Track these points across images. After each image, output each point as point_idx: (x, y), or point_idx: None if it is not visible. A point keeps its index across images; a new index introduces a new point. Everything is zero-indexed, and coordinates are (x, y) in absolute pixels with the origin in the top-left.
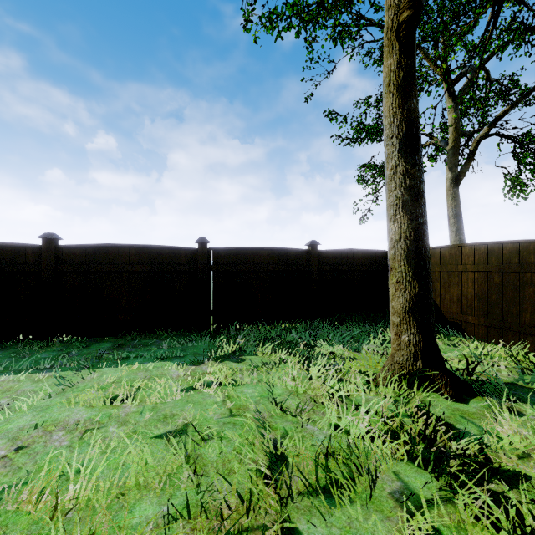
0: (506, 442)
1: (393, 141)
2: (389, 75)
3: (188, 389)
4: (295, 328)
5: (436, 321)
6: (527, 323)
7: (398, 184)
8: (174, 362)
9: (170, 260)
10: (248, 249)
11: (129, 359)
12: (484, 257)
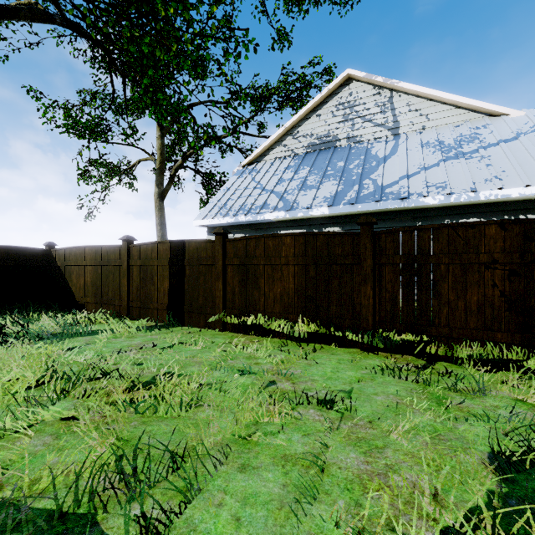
0: None
1: None
2: None
3: None
4: None
5: (73, 305)
6: (110, 297)
7: None
8: None
9: None
10: None
11: None
12: (95, 255)
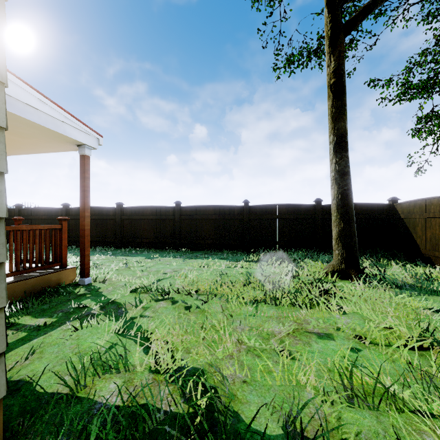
0: (347, 289)
1: (330, 146)
2: (328, 111)
3: (228, 267)
4: (301, 254)
5: (417, 256)
6: None
7: (333, 169)
8: (226, 260)
9: (229, 212)
10: (273, 205)
11: (208, 258)
12: None
